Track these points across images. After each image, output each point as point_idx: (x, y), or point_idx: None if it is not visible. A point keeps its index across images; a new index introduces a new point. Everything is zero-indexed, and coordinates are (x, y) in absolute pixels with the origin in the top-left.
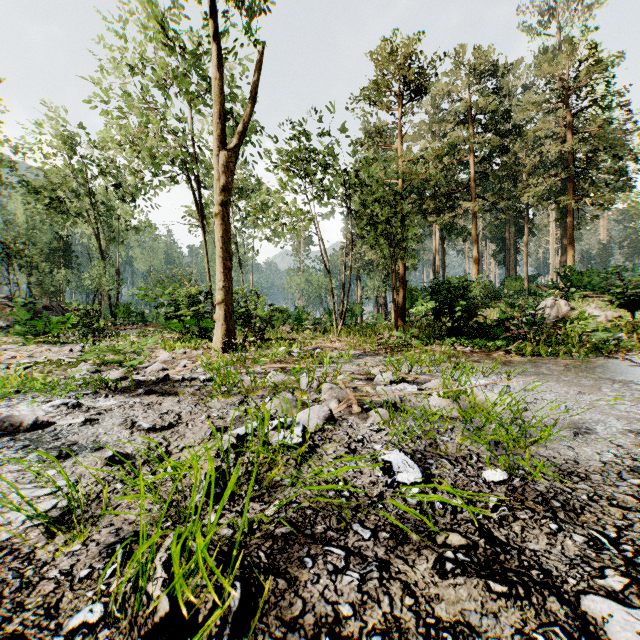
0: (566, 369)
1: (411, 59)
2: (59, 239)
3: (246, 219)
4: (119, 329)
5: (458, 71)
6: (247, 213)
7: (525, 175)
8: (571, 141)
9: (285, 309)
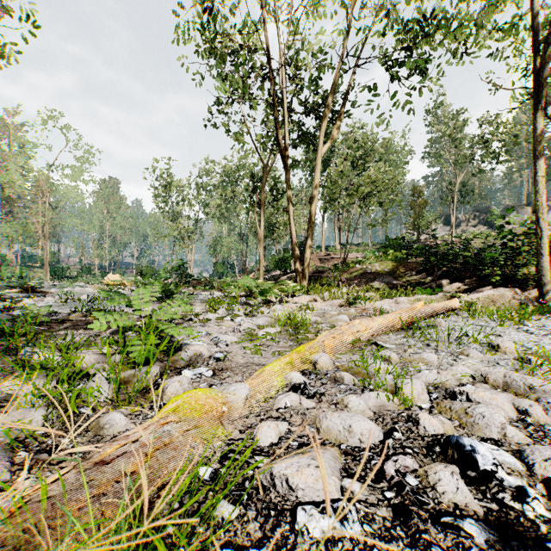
0: None
1: None
2: None
3: None
4: None
5: None
6: None
7: None
8: None
9: None
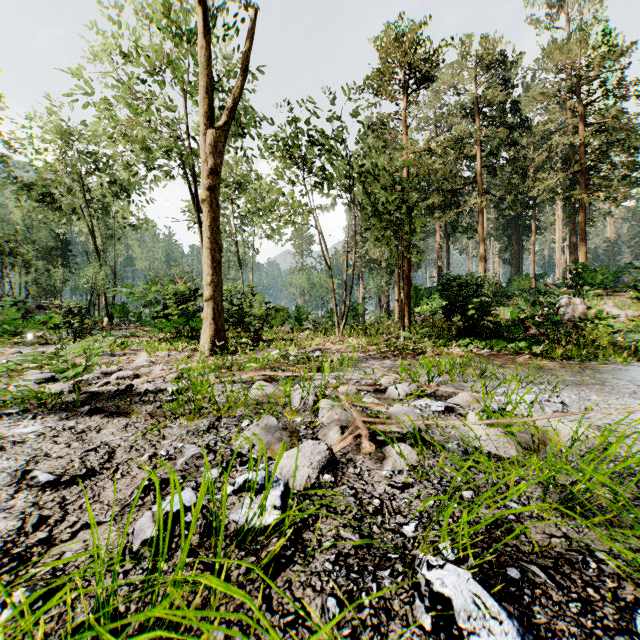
0: (614, 377)
1: (417, 44)
2: (56, 238)
3: (246, 217)
4: (114, 329)
5: (464, 62)
6: (247, 210)
7: (532, 171)
8: (584, 132)
9: (285, 308)
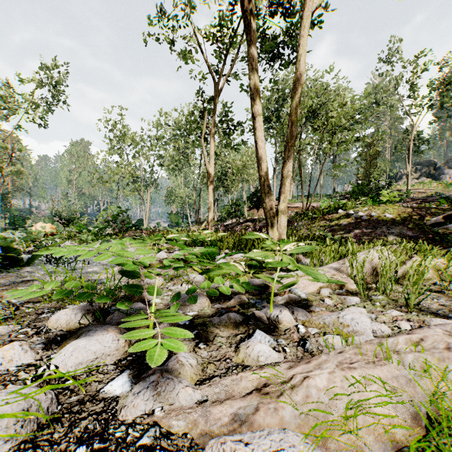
0: None
1: None
2: None
3: None
4: None
5: None
6: None
7: None
8: None
9: None
